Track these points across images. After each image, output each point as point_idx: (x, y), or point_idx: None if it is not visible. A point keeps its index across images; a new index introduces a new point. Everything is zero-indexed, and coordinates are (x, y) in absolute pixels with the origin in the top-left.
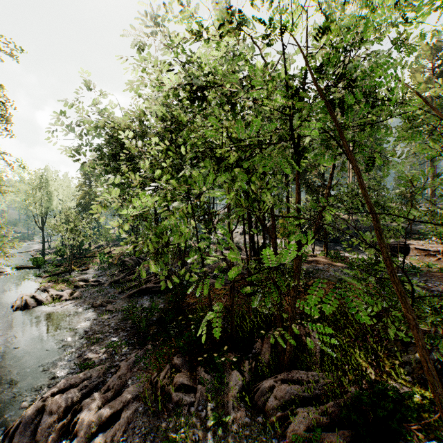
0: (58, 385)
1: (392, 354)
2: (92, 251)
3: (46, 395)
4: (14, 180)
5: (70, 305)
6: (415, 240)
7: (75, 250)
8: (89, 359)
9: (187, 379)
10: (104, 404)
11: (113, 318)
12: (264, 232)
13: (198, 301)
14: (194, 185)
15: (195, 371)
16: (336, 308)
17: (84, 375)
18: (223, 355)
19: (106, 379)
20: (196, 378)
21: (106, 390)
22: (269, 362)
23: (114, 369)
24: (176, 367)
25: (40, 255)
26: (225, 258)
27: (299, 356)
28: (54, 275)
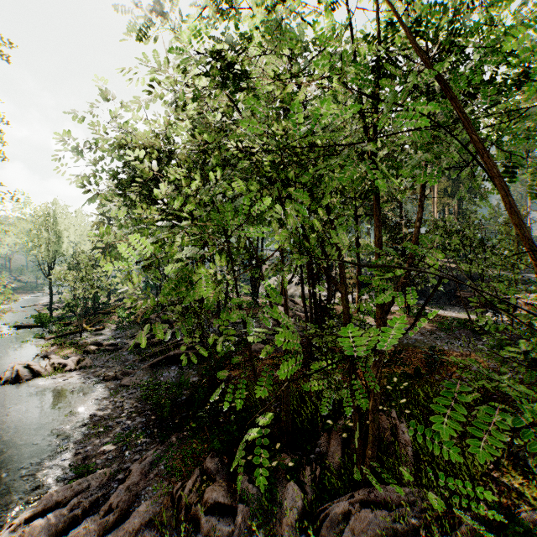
0: (38, 503)
1: (521, 461)
2: (111, 306)
3: (18, 521)
4: (15, 217)
5: (76, 377)
6: (523, 293)
7: (91, 305)
8: (90, 458)
9: (223, 494)
10: (103, 534)
11: (128, 396)
12: (328, 282)
13: (241, 374)
14: (227, 207)
15: (235, 479)
16: (429, 387)
17: (79, 485)
18: (274, 456)
19: (111, 491)
20: (236, 491)
21: (107, 509)
22: (340, 469)
23: (123, 474)
24: (209, 473)
25: (47, 310)
26: (277, 319)
27: (382, 459)
28: (60, 337)
